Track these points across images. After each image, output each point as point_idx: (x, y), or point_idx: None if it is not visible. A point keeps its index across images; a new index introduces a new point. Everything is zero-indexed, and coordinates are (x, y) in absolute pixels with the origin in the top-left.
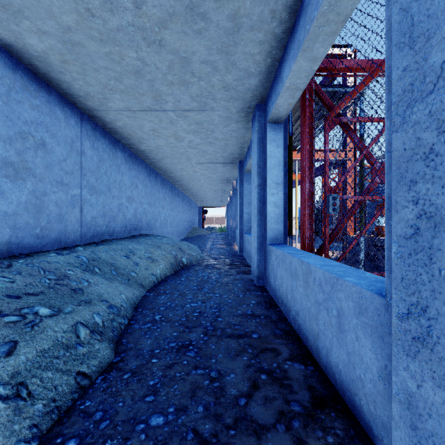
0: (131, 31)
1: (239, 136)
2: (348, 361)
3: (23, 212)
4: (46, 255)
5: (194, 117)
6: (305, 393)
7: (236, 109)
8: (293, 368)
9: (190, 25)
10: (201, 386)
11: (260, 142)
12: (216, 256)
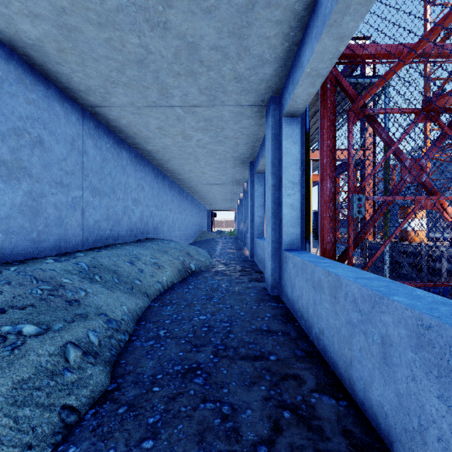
0: (132, 12)
1: (251, 134)
2: (399, 404)
3: (18, 215)
4: (43, 262)
5: (203, 113)
6: (341, 440)
7: (248, 103)
8: (322, 403)
9: (198, 2)
10: (211, 427)
11: (274, 139)
12: (226, 261)
